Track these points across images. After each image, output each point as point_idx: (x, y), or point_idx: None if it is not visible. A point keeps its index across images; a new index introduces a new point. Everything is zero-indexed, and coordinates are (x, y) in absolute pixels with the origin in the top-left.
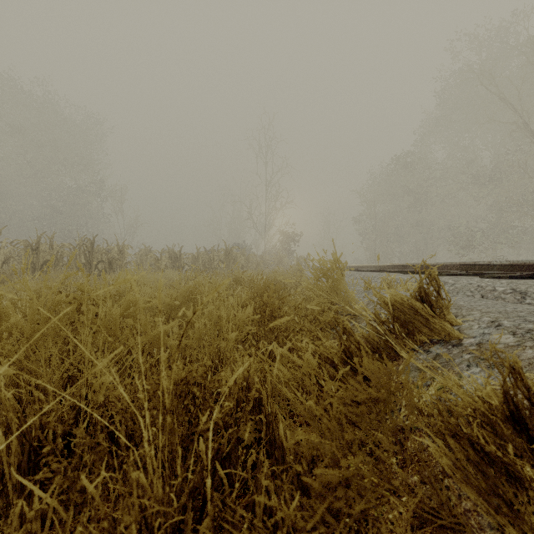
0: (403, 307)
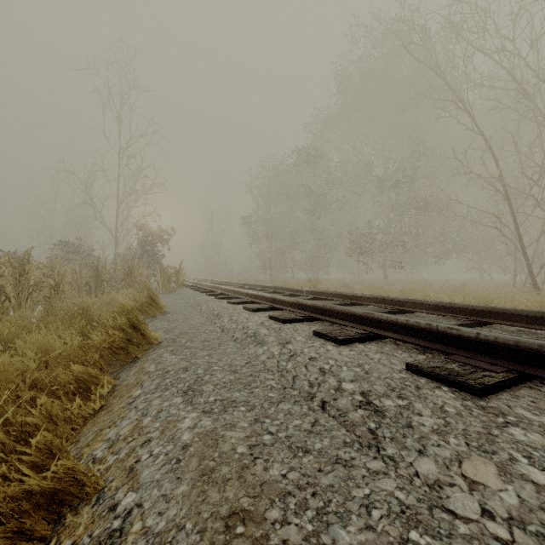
0: None
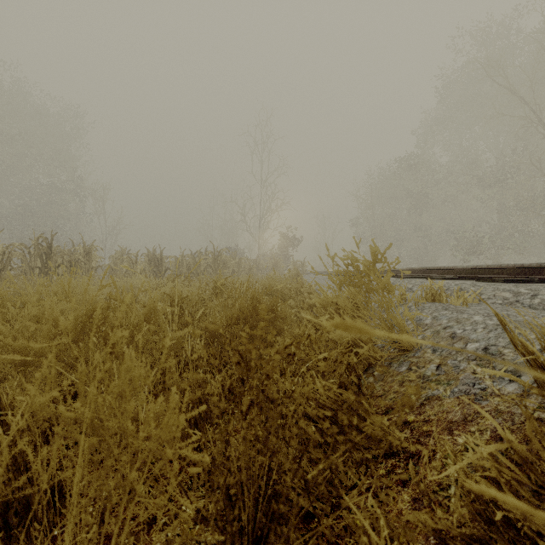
0: None
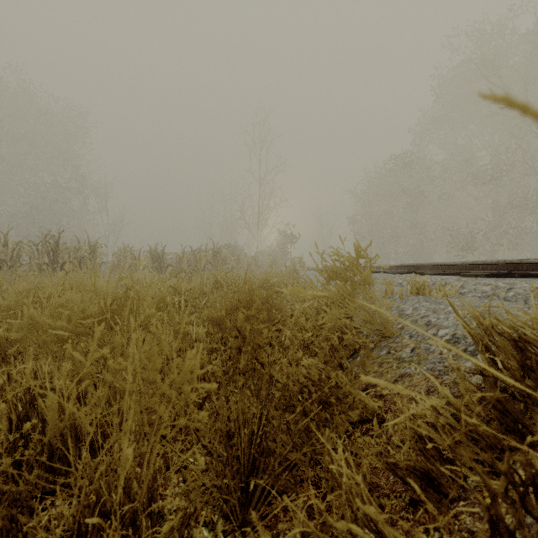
0: None
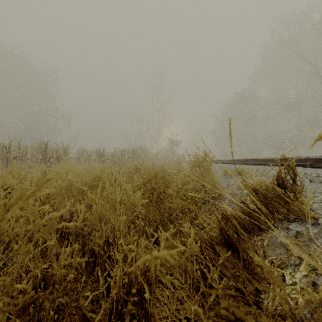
0: (267, 192)
